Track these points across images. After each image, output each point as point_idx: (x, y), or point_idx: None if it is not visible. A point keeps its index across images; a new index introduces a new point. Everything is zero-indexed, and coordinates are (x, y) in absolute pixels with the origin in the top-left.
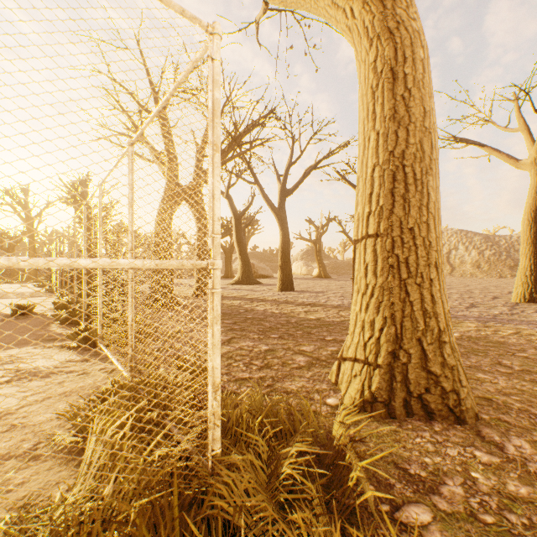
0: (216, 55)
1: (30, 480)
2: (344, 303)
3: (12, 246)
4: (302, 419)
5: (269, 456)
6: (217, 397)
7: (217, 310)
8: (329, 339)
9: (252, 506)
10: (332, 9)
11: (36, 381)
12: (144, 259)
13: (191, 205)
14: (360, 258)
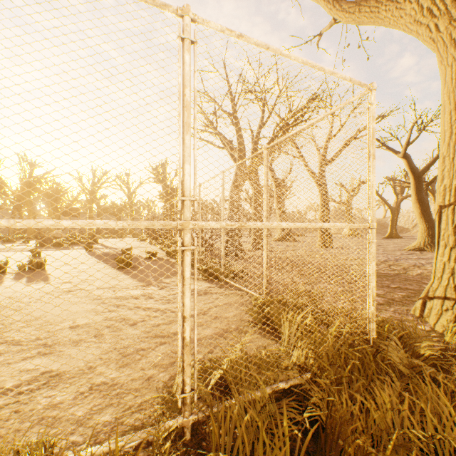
0: (373, 102)
1: (252, 341)
2: (390, 259)
3: (119, 212)
4: (412, 332)
5: (404, 347)
6: (374, 304)
7: (374, 253)
8: (393, 286)
9: (414, 364)
10: (413, 25)
11: (202, 296)
12: (344, 223)
13: (249, 179)
14: (447, 219)
